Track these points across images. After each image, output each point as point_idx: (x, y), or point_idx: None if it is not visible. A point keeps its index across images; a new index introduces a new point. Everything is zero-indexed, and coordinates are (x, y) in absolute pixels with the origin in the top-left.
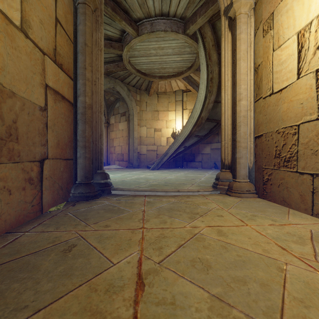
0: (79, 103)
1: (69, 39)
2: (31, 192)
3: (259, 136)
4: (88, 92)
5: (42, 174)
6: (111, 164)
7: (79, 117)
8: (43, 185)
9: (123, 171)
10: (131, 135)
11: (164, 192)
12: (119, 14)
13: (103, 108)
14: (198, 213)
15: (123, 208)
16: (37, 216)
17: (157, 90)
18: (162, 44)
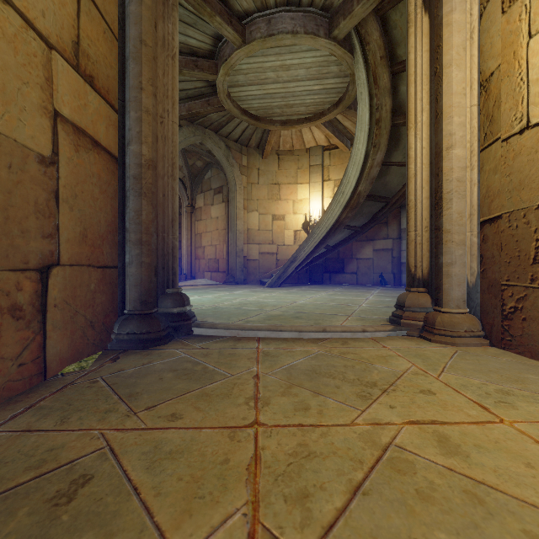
0: (129, 157)
1: (108, 30)
2: (16, 335)
3: (492, 220)
4: (148, 135)
5: (44, 296)
6: (198, 278)
7: (129, 184)
8: (48, 319)
9: (218, 289)
10: (233, 227)
11: (295, 331)
12: (210, 2)
13: (185, 181)
14: (376, 384)
15: (213, 368)
16: (33, 385)
17: (278, 148)
18: (288, 60)
